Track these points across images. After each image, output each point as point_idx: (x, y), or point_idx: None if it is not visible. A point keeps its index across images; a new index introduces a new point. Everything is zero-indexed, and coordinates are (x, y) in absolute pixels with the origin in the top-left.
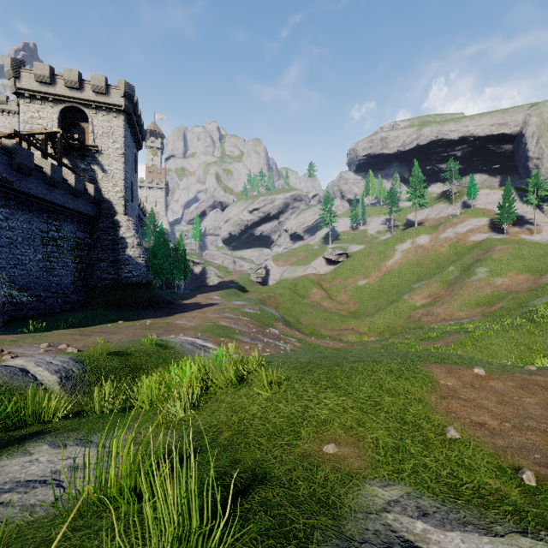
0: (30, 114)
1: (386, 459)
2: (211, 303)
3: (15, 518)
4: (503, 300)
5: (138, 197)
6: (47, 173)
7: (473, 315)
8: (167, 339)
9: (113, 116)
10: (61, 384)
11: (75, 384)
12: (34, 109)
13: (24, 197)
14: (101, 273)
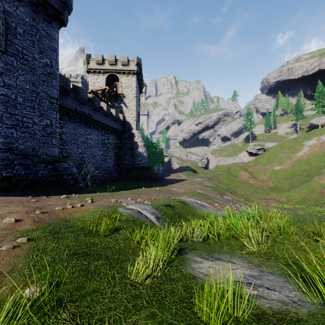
0: (93, 81)
1: None
2: (182, 179)
3: (290, 309)
4: None
5: None
6: (104, 110)
7: None
8: (181, 199)
9: (131, 77)
10: (157, 221)
11: (162, 222)
12: (95, 78)
13: (96, 123)
14: (125, 161)
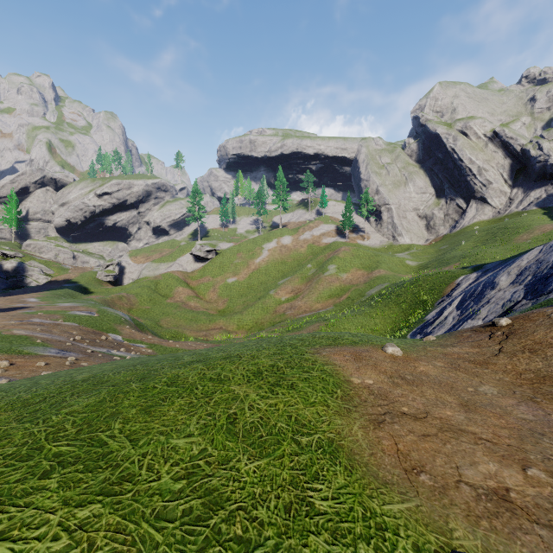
0: None
1: None
2: (18, 307)
3: None
4: (348, 292)
5: None
6: None
7: (327, 306)
8: None
9: None
10: None
11: None
12: None
13: None
14: None
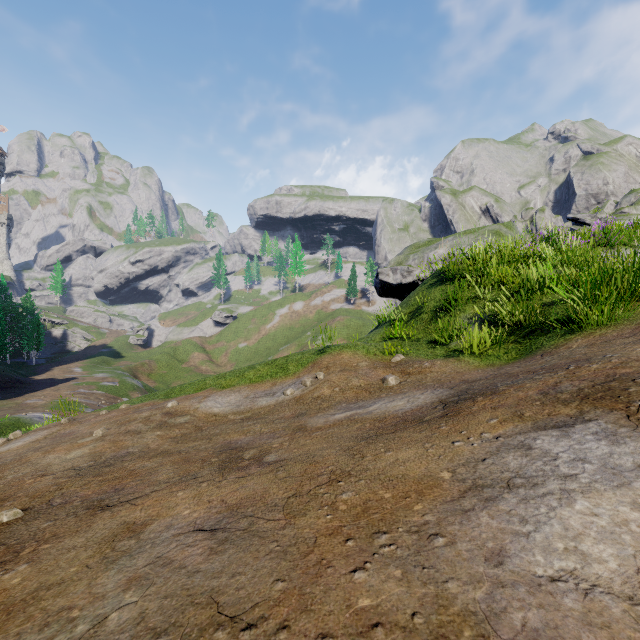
0: None
1: None
2: (69, 378)
3: None
4: None
5: None
6: None
7: None
8: (19, 416)
9: None
10: None
11: None
12: None
13: None
14: None
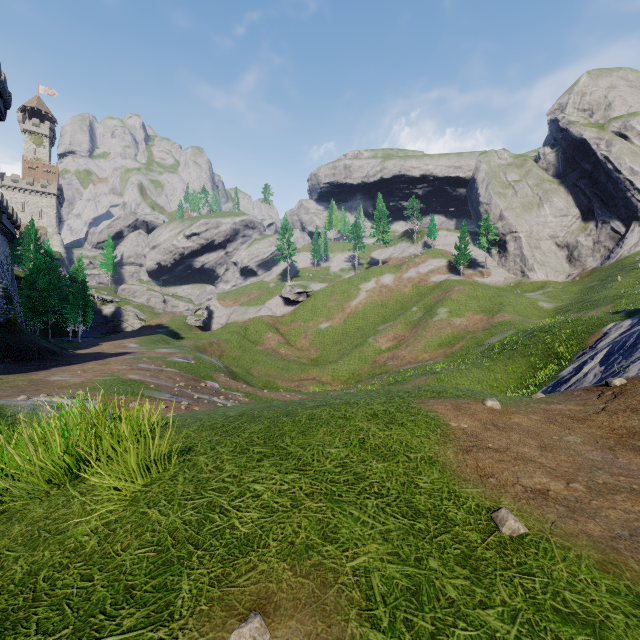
0: None
1: (397, 639)
2: (123, 352)
3: None
4: (463, 341)
5: (1, 197)
6: None
7: (437, 356)
8: (6, 403)
9: None
10: None
11: None
12: None
13: None
14: None
